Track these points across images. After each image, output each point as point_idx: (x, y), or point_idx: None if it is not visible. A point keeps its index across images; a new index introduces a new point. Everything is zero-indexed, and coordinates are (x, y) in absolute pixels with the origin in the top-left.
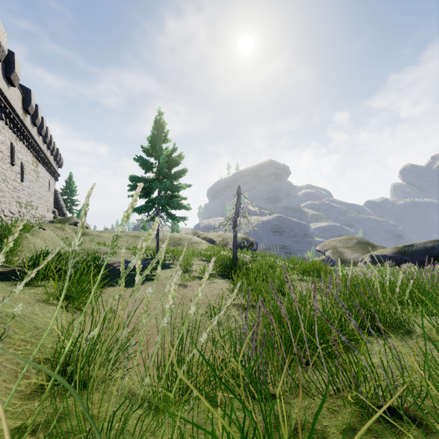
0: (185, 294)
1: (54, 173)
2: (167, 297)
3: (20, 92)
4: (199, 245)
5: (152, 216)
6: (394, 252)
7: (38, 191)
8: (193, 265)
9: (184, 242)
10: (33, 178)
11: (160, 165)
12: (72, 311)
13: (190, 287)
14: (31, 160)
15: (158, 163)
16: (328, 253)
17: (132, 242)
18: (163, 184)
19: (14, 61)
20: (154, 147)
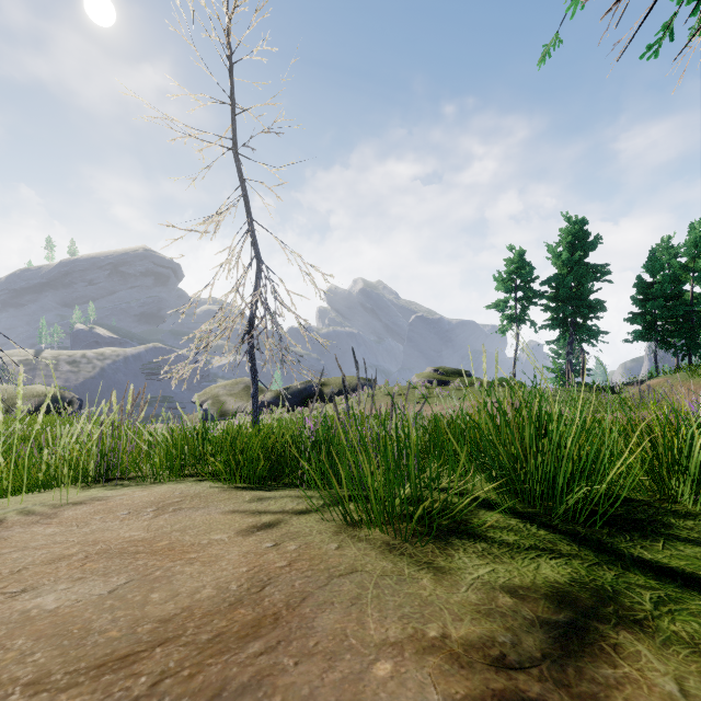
0: None
1: None
2: None
3: None
4: None
5: None
6: (273, 396)
7: None
8: None
9: None
10: None
11: None
12: None
13: None
14: None
15: None
16: (206, 405)
17: None
18: None
19: None
20: None
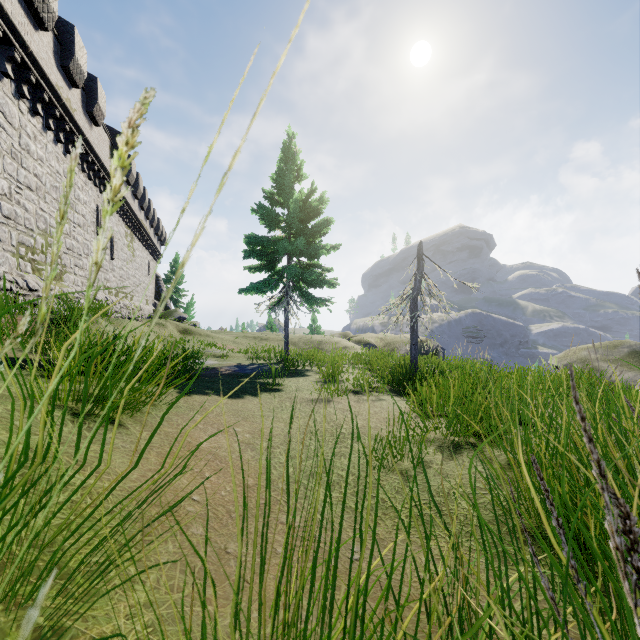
0: (329, 415)
1: (155, 253)
2: (295, 418)
3: (108, 137)
4: (351, 352)
5: (279, 298)
6: None
7: (133, 275)
8: (343, 374)
9: (327, 347)
10: (127, 256)
11: (289, 214)
12: (93, 424)
13: (338, 405)
14: (125, 231)
15: (288, 213)
16: None
17: (254, 345)
18: (294, 244)
19: (97, 89)
20: (281, 189)
